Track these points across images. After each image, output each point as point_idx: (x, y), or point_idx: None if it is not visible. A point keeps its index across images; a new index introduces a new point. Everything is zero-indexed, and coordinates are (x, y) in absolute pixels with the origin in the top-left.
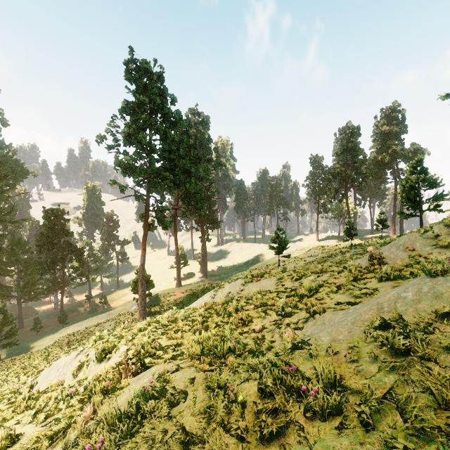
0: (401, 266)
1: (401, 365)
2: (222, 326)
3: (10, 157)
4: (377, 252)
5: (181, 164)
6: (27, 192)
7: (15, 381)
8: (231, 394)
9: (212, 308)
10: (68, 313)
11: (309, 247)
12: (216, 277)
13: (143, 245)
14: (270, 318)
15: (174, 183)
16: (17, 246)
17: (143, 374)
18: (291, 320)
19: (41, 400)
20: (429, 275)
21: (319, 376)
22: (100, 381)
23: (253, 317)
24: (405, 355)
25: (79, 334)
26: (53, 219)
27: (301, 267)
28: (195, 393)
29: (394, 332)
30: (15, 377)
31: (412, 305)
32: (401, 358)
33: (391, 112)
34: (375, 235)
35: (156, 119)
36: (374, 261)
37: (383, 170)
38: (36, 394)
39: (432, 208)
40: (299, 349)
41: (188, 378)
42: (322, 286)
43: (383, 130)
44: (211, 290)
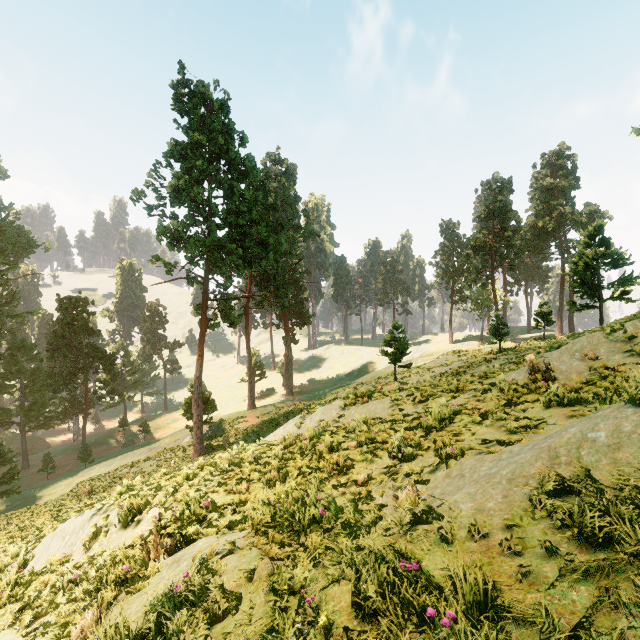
0: (578, 383)
1: (598, 566)
2: (308, 474)
3: (10, 222)
4: (541, 361)
5: (254, 232)
6: (35, 273)
7: (8, 550)
8: (309, 609)
9: (296, 444)
10: (93, 447)
11: (439, 351)
12: (306, 395)
13: (200, 350)
14: (380, 462)
15: (244, 259)
16: (19, 350)
17: (182, 553)
18: (412, 468)
19: (33, 587)
20: (632, 402)
21: (458, 589)
22: (116, 564)
23: (355, 460)
24: (603, 546)
25: (107, 478)
26: (71, 311)
27: (427, 383)
28: (253, 598)
29: (582, 505)
30: (9, 543)
31: (607, 453)
32: (597, 553)
33: (556, 159)
34: (533, 335)
35: (218, 168)
36: (537, 375)
37: (545, 242)
38: (27, 577)
39: (617, 296)
40: (423, 523)
41: (245, 570)
42: (459, 413)
43: (545, 184)
44: (299, 413)
